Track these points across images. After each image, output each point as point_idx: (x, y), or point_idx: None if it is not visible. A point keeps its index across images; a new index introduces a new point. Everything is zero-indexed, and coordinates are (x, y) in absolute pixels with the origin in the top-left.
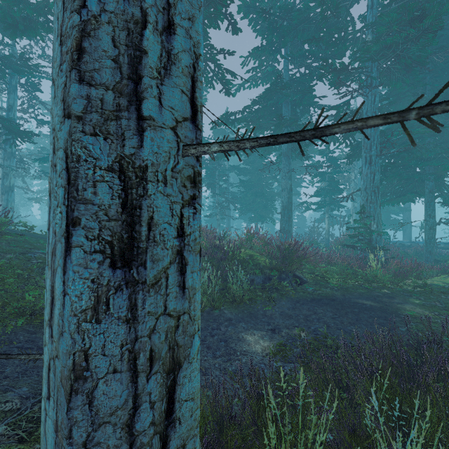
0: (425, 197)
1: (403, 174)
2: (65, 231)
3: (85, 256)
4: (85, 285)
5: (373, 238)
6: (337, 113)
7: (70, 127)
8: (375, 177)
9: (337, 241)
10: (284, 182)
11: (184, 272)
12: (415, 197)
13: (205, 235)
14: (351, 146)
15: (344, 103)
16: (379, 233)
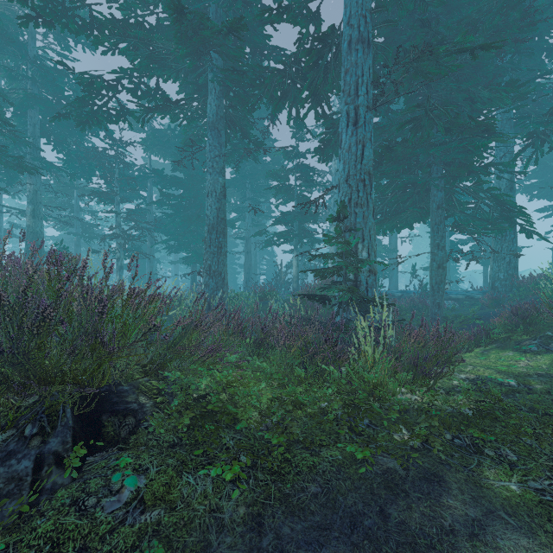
0: (431, 216)
1: (402, 175)
2: None
3: None
4: None
5: (362, 279)
6: (299, 41)
7: None
8: (365, 151)
9: (304, 291)
10: (211, 178)
11: None
12: (414, 221)
13: None
14: (325, 120)
15: (310, 11)
16: (373, 270)
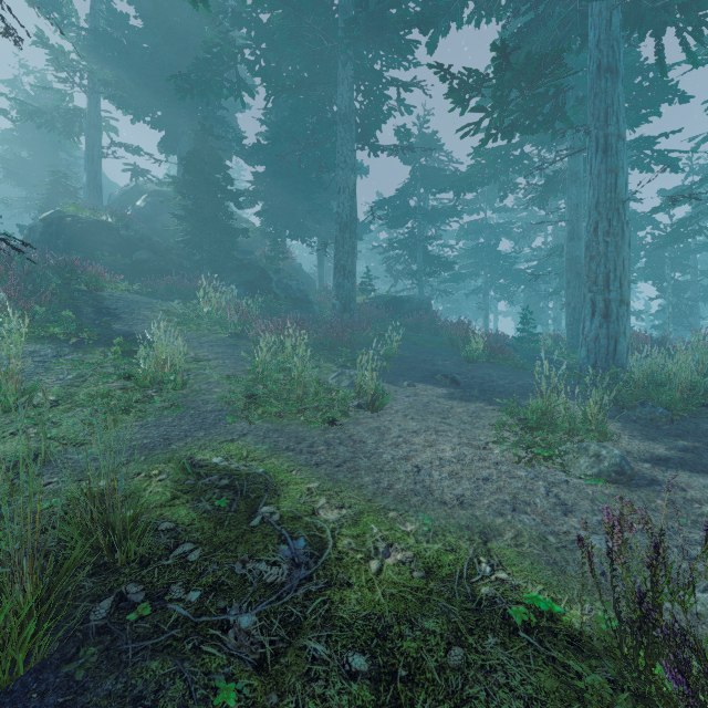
0: None
1: None
2: (591, 313)
3: (596, 317)
4: (596, 322)
5: None
6: None
7: (593, 294)
8: None
9: None
10: None
11: (618, 321)
12: None
13: (635, 337)
14: None
15: None
16: None
